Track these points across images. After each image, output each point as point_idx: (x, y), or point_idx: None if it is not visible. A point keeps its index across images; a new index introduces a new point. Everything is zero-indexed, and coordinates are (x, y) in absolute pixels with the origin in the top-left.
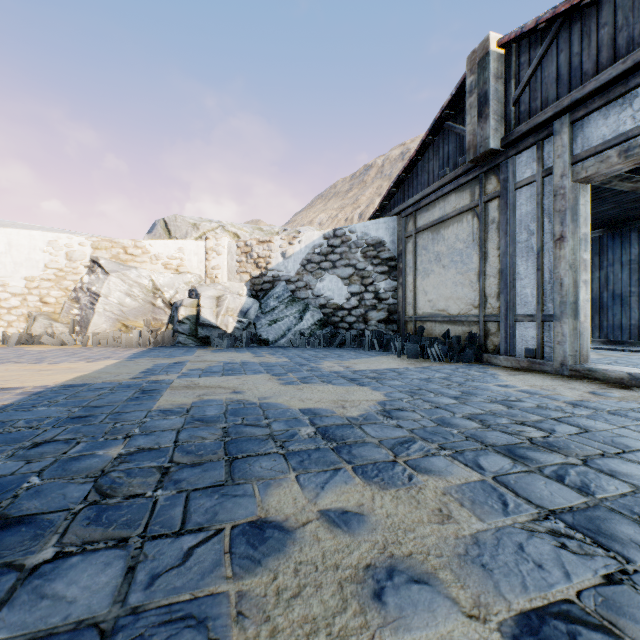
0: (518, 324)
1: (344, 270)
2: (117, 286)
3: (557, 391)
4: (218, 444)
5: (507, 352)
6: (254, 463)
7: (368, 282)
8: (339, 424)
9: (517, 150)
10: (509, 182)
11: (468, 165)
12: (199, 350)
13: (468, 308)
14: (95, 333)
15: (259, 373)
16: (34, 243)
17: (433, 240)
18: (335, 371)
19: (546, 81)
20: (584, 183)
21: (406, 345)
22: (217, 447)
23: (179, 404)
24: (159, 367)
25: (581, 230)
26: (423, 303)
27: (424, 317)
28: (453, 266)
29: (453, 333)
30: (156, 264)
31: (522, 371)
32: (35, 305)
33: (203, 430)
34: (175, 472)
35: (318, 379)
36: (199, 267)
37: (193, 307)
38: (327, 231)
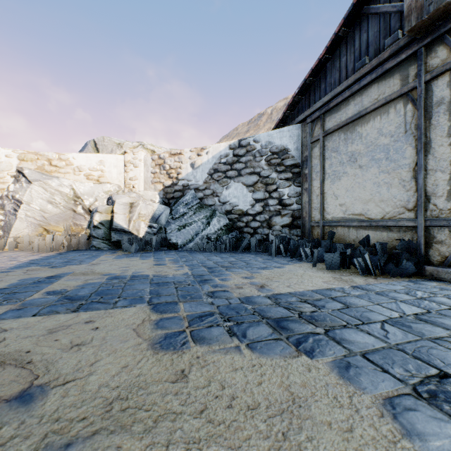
0: None
1: (249, 178)
2: (39, 194)
3: None
4: None
5: None
6: None
7: (272, 189)
8: None
9: None
10: None
11: (399, 43)
12: (104, 255)
13: (397, 211)
14: (16, 237)
15: (136, 303)
16: None
17: (346, 140)
18: (247, 297)
19: None
20: None
21: (324, 253)
22: None
23: None
24: (14, 286)
25: None
26: (333, 207)
27: (334, 222)
28: (374, 165)
29: (374, 239)
30: (79, 175)
31: None
32: None
33: None
34: None
35: (222, 324)
36: (118, 178)
37: (108, 213)
38: (232, 142)
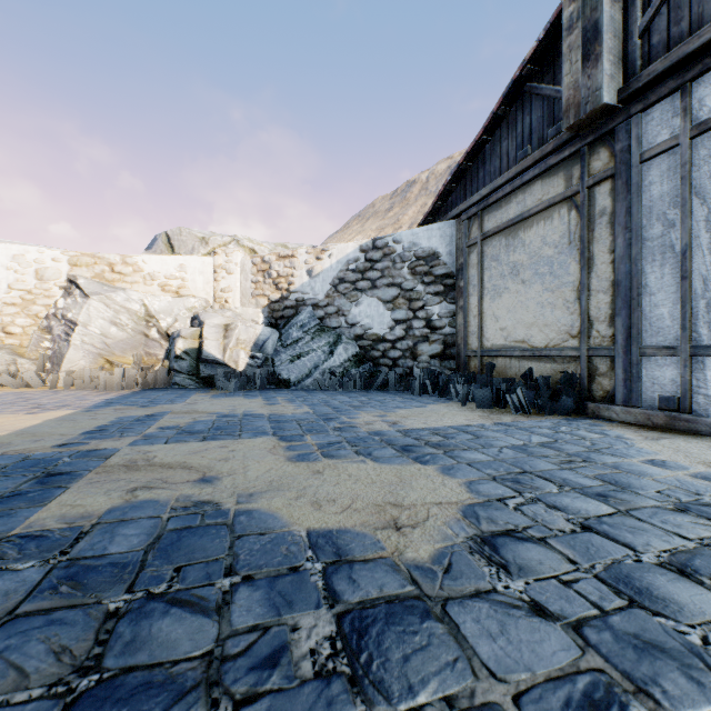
0: (646, 360)
1: (386, 291)
2: (99, 312)
3: None
4: None
5: (627, 401)
6: None
7: (417, 306)
8: (393, 598)
9: (645, 103)
10: (631, 152)
11: (562, 137)
12: (196, 394)
13: (562, 338)
14: (70, 371)
15: (261, 435)
16: None
17: (507, 247)
18: (377, 431)
19: None
20: None
21: (474, 389)
22: None
23: (77, 516)
24: (119, 423)
25: None
26: (493, 332)
27: (494, 351)
28: (538, 280)
29: (538, 373)
30: (151, 285)
31: (659, 431)
32: None
33: (51, 629)
34: None
35: (350, 448)
36: (205, 289)
37: (194, 338)
38: (365, 241)
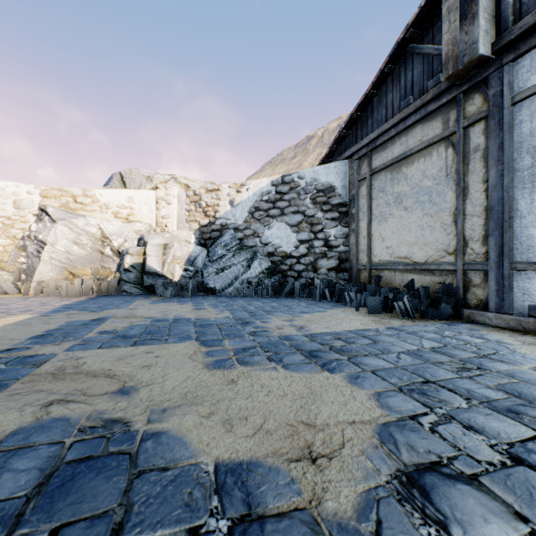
0: (517, 274)
1: (292, 217)
2: (64, 234)
3: None
4: None
5: (500, 309)
6: None
7: (317, 229)
8: None
9: (517, 53)
10: (503, 96)
11: (441, 87)
12: (139, 300)
13: (439, 255)
14: (40, 281)
15: (185, 340)
16: None
17: (392, 180)
18: (286, 335)
19: None
20: None
21: (367, 297)
22: None
23: None
24: (66, 327)
25: None
26: (379, 250)
27: (381, 265)
28: (419, 207)
29: (419, 283)
30: (106, 213)
31: (531, 336)
32: None
33: None
34: None
35: (263, 353)
36: (149, 216)
37: (139, 255)
38: (275, 178)
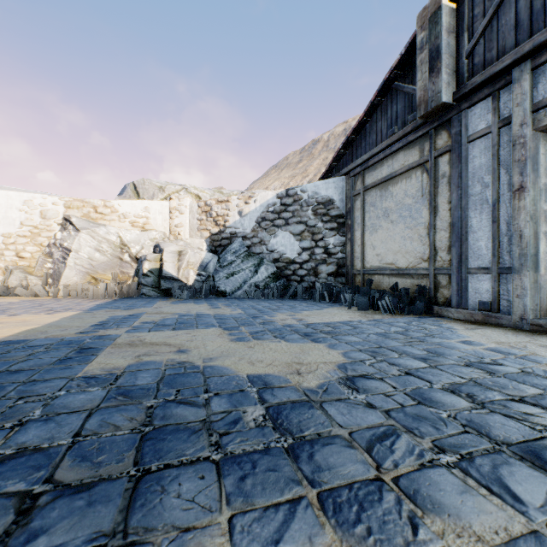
0: (471, 277)
1: (296, 227)
2: (87, 242)
3: (530, 350)
4: (131, 440)
5: (459, 305)
6: (170, 484)
7: (318, 238)
8: (295, 401)
9: (470, 103)
10: (461, 135)
11: (417, 122)
12: (160, 301)
13: (417, 261)
14: (66, 285)
15: (211, 327)
16: (11, 202)
17: (381, 197)
18: (288, 324)
19: (503, 29)
20: (545, 132)
21: (357, 297)
22: (128, 446)
23: (111, 368)
24: (113, 320)
25: (541, 180)
26: (371, 257)
27: (372, 270)
28: (401, 221)
29: (401, 286)
30: (124, 222)
31: (477, 324)
32: (12, 259)
33: (122, 412)
34: (41, 508)
35: (271, 334)
36: (163, 225)
37: (156, 261)
38: (280, 191)
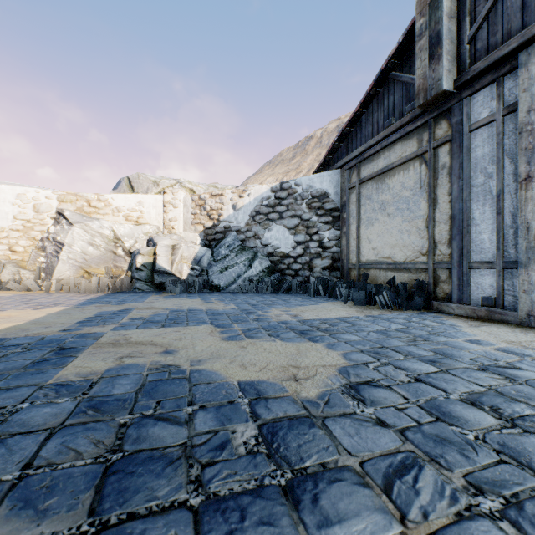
0: (473, 271)
1: (290, 220)
2: (80, 236)
3: None
4: (92, 474)
5: (460, 300)
6: None
7: (313, 232)
8: (292, 417)
9: (472, 90)
10: (463, 124)
11: (416, 112)
12: (152, 296)
13: (415, 255)
14: (59, 279)
15: (202, 323)
16: (3, 196)
17: (377, 189)
18: (283, 321)
19: (508, 12)
20: None
21: (353, 292)
22: (86, 484)
23: (87, 373)
24: (101, 316)
25: None
26: (367, 251)
27: (368, 264)
28: (399, 214)
29: (399, 280)
30: (118, 216)
31: (481, 321)
32: (4, 253)
33: (88, 432)
34: None
35: (265, 332)
36: (157, 219)
37: (150, 255)
38: (274, 184)
